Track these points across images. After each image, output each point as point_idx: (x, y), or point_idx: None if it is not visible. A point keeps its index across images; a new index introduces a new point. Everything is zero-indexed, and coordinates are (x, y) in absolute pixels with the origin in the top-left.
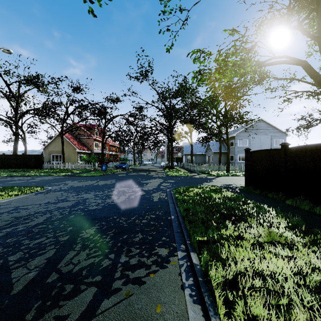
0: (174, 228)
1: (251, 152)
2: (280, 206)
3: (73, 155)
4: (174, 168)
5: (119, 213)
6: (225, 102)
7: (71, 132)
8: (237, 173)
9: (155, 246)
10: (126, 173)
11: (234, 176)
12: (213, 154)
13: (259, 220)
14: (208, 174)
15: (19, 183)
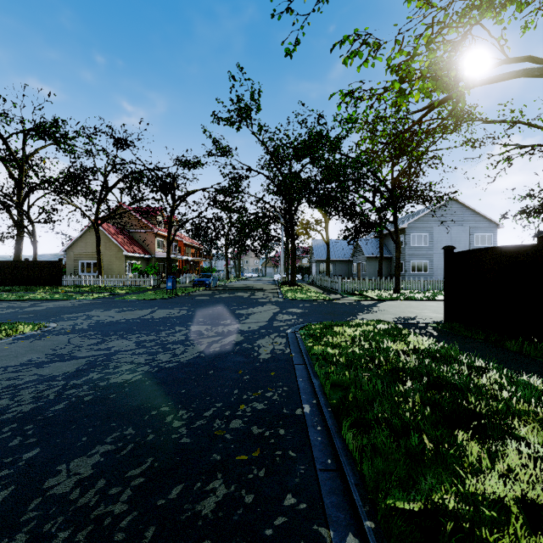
0: (315, 454)
1: (458, 253)
2: None
3: (118, 262)
4: (298, 285)
5: (176, 395)
6: (393, 164)
7: (112, 220)
8: (416, 295)
9: None
10: (210, 295)
11: (411, 300)
12: (366, 260)
13: None
14: (362, 296)
15: (1, 314)
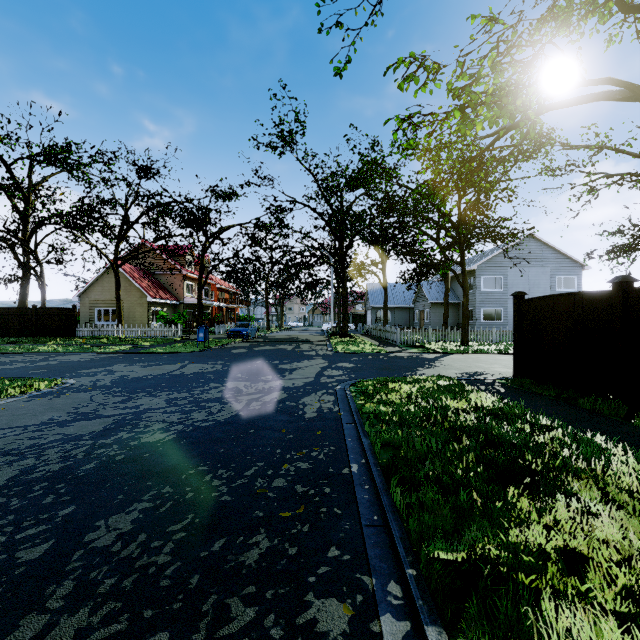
0: (361, 511)
1: (529, 300)
2: (625, 434)
3: (141, 309)
4: (350, 336)
5: (215, 455)
6: (460, 196)
7: (134, 260)
8: (486, 347)
9: (306, 589)
10: (248, 347)
11: (480, 353)
12: (430, 306)
13: (604, 490)
14: (424, 348)
15: (10, 369)
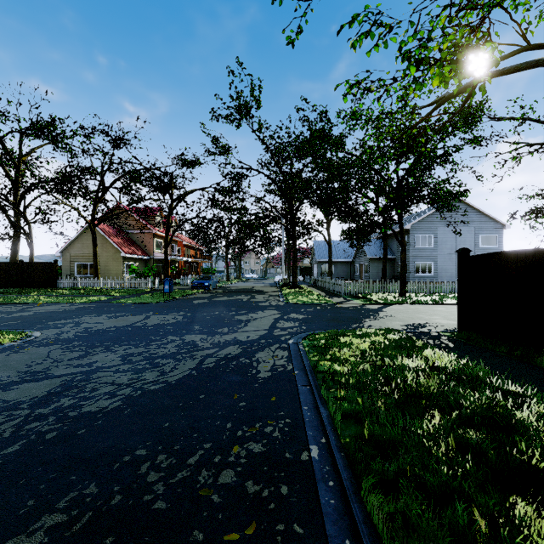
0: (328, 529)
1: (475, 256)
2: None
3: (116, 264)
4: (299, 287)
5: (157, 431)
6: (398, 162)
7: (109, 220)
8: (422, 298)
9: None
10: (208, 298)
11: (418, 304)
12: (368, 261)
13: None
14: (366, 299)
15: None
